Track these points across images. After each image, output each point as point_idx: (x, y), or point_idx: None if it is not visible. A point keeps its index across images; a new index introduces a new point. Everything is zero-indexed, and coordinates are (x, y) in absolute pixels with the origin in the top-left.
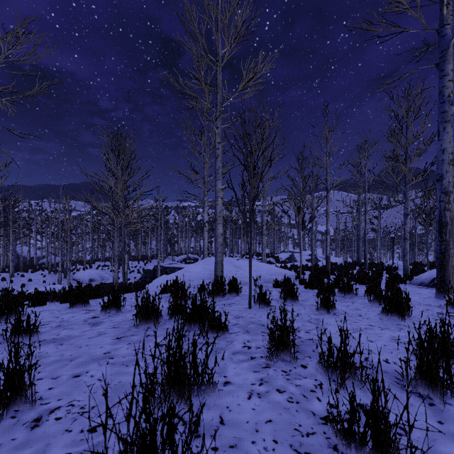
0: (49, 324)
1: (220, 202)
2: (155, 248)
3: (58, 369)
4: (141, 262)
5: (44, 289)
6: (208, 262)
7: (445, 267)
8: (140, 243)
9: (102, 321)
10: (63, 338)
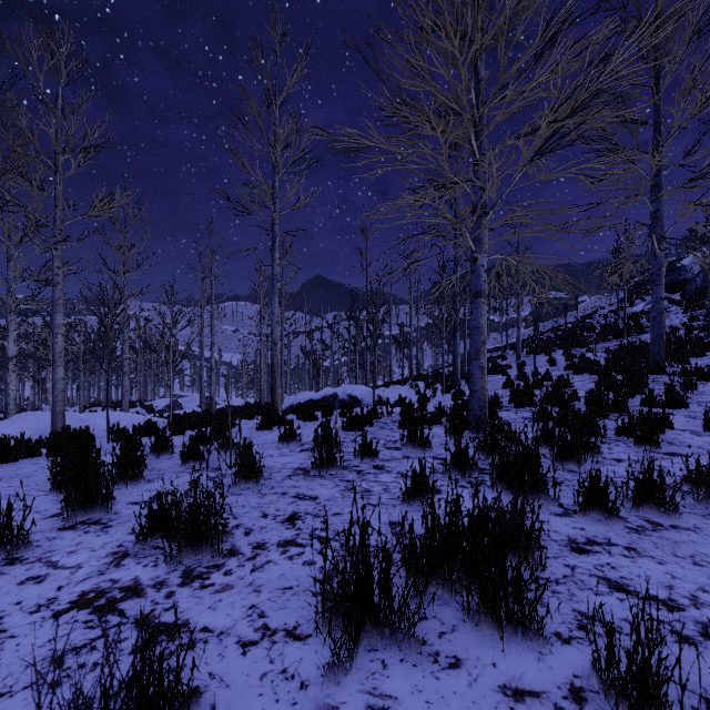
0: None
1: (62, 340)
2: None
3: None
4: None
5: None
6: (26, 420)
7: (274, 396)
8: None
9: None
10: None
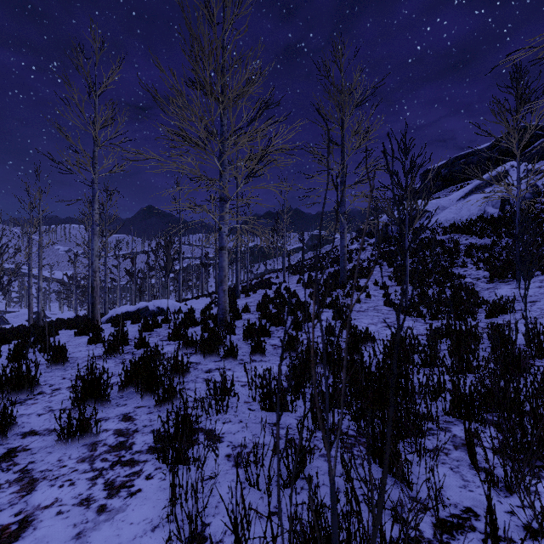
0: None
1: None
2: None
3: None
4: None
5: None
6: None
7: (94, 310)
8: None
9: None
10: None
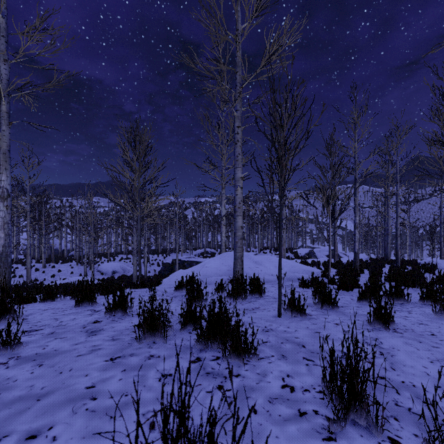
0: (42, 330)
1: (240, 192)
2: (174, 242)
3: (14, 416)
4: (161, 255)
5: (69, 280)
6: (225, 257)
7: None
8: (159, 237)
9: (102, 328)
10: (48, 353)
